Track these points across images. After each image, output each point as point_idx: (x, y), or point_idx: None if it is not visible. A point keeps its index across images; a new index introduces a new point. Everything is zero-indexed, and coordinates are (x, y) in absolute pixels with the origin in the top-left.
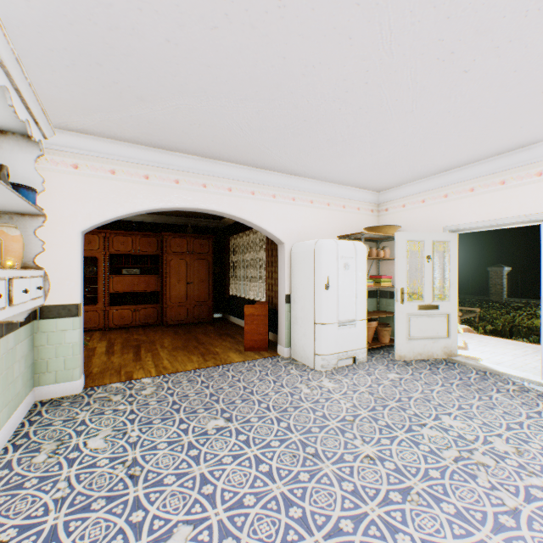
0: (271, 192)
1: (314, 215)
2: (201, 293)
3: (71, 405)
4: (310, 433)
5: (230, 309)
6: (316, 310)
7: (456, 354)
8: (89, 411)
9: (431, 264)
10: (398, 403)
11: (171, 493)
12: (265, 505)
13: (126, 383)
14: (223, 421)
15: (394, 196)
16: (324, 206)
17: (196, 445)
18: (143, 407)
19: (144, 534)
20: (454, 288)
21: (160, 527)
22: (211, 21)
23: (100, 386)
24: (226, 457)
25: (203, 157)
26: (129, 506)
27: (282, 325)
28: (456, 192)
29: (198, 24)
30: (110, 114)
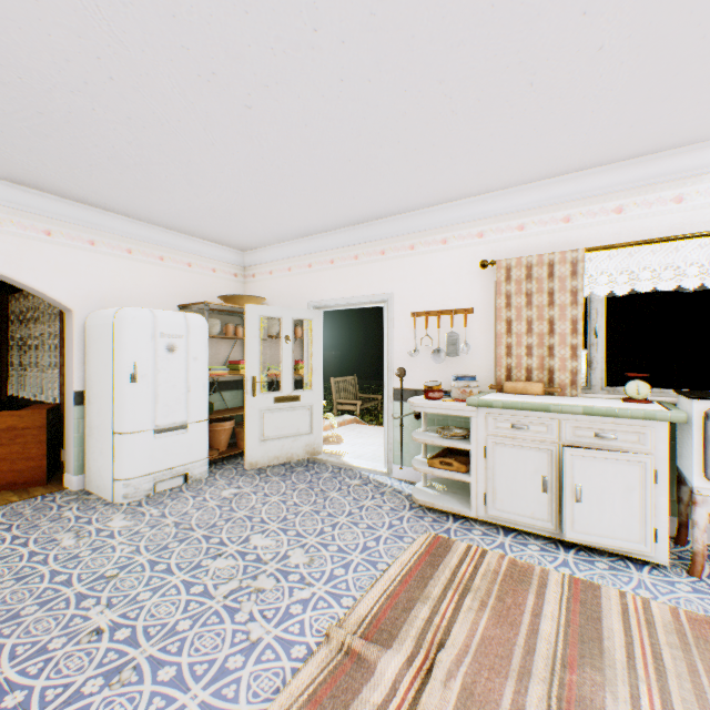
0: (41, 224)
1: (135, 271)
2: None
3: None
4: (14, 620)
5: None
6: (117, 413)
7: (321, 451)
8: None
9: (291, 346)
10: (208, 531)
11: None
12: None
13: None
14: None
15: (262, 259)
16: (155, 260)
17: None
18: None
19: None
20: (318, 375)
21: None
22: None
23: None
24: None
25: None
26: None
27: (71, 440)
28: (320, 262)
29: None
30: None
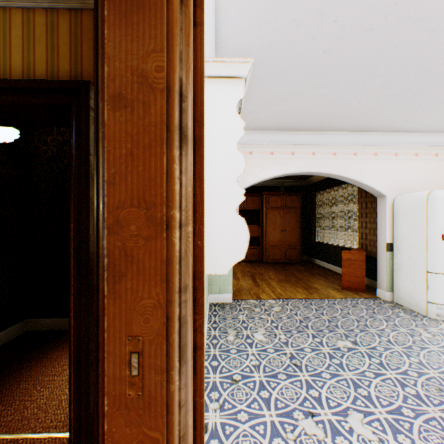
0: (371, 151)
1: (418, 167)
2: (291, 239)
3: (230, 309)
4: None
5: (315, 253)
6: (429, 259)
7: None
8: (243, 315)
9: None
10: None
11: (332, 385)
12: (426, 421)
13: (258, 301)
14: (349, 343)
15: None
16: (430, 157)
17: (334, 356)
18: (279, 319)
19: (325, 406)
20: None
21: (335, 406)
22: (368, 26)
23: (242, 300)
24: (366, 372)
25: (313, 131)
26: (304, 384)
27: (383, 271)
28: None
29: (356, 32)
30: (258, 114)
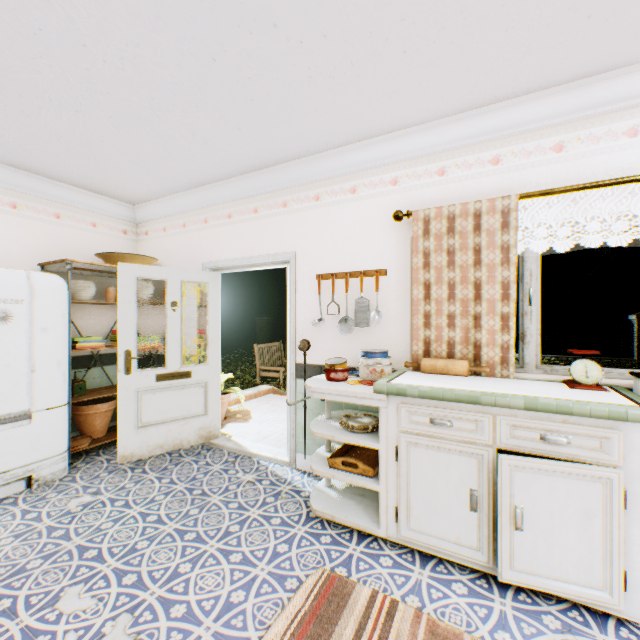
0: None
1: None
2: None
3: None
4: None
5: None
6: None
7: (219, 434)
8: None
9: (180, 313)
10: (4, 583)
11: None
12: None
13: None
14: None
15: (154, 214)
16: (2, 207)
17: None
18: None
19: None
20: (216, 347)
21: None
22: None
23: None
24: None
25: None
26: None
27: None
28: (217, 217)
29: None
30: None
